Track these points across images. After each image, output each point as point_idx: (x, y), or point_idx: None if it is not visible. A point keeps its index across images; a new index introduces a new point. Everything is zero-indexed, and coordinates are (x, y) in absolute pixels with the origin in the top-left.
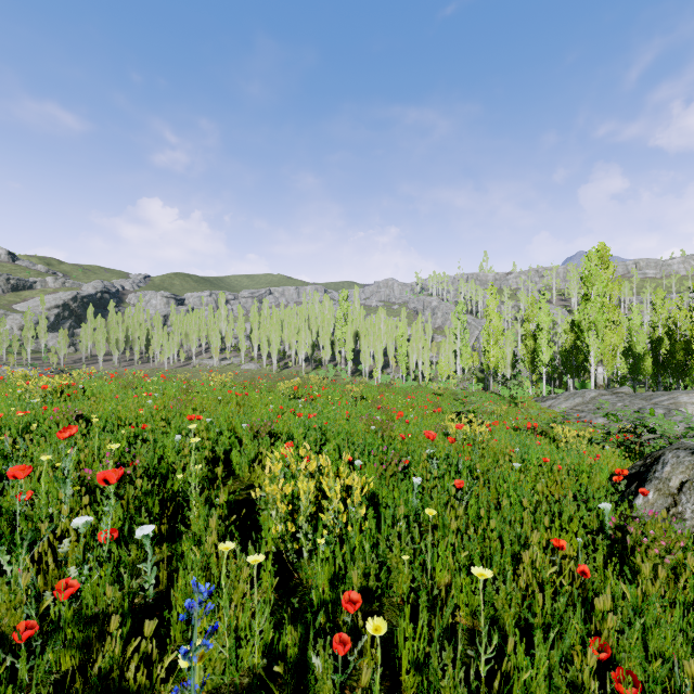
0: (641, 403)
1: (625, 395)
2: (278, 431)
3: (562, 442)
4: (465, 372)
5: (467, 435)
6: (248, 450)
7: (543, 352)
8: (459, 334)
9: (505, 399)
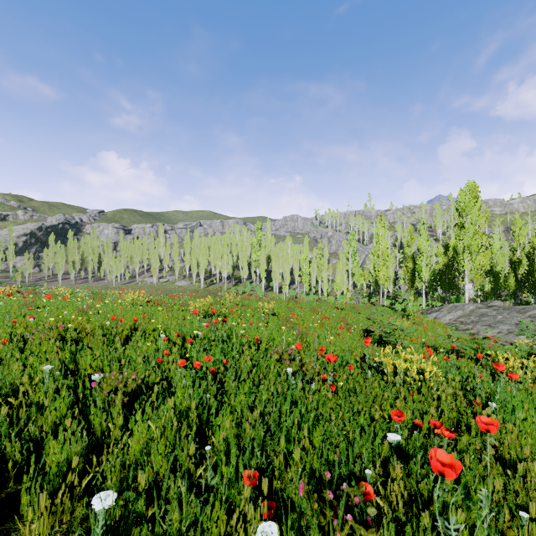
0: (519, 316)
1: (498, 308)
2: (156, 379)
3: (503, 373)
4: (358, 288)
5: (395, 364)
6: (94, 423)
7: (423, 272)
8: (350, 257)
9: (398, 312)
